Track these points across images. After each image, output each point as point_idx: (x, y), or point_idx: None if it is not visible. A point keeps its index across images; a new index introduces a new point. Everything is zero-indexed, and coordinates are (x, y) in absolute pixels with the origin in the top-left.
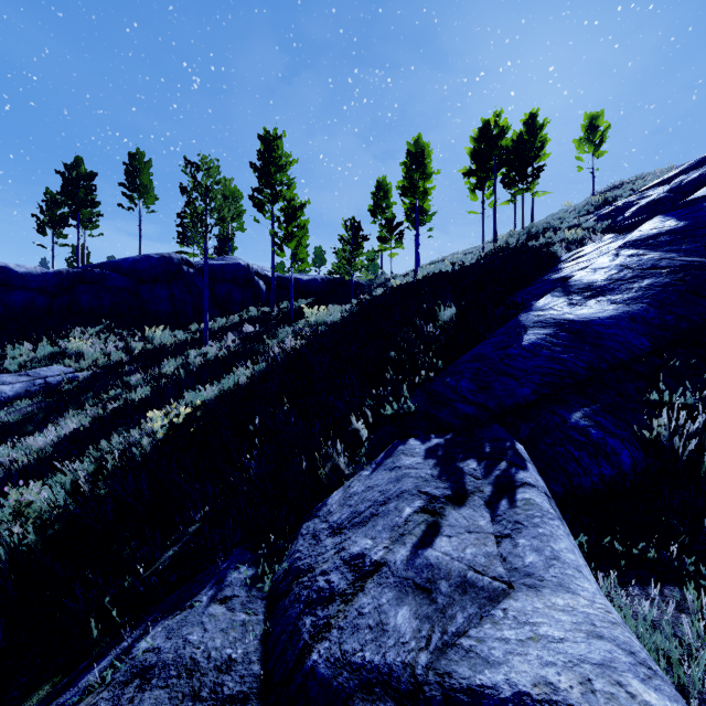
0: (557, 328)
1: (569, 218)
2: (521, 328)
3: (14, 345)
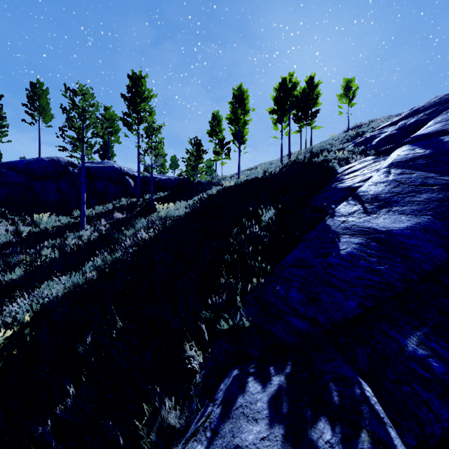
0: (366, 237)
1: (336, 144)
2: (332, 233)
3: None
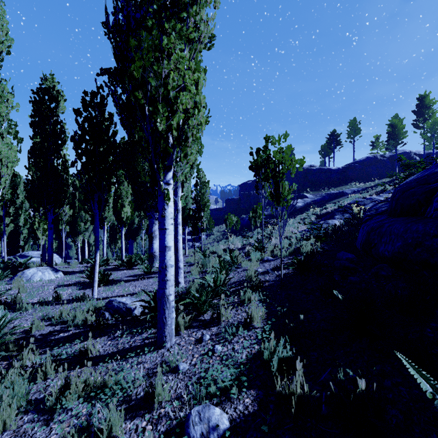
0: None
1: None
2: None
3: (337, 186)
